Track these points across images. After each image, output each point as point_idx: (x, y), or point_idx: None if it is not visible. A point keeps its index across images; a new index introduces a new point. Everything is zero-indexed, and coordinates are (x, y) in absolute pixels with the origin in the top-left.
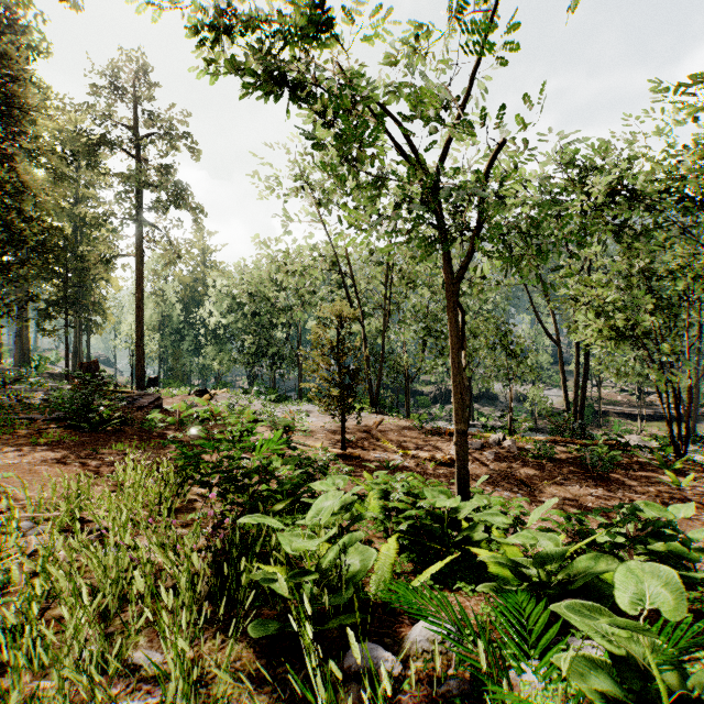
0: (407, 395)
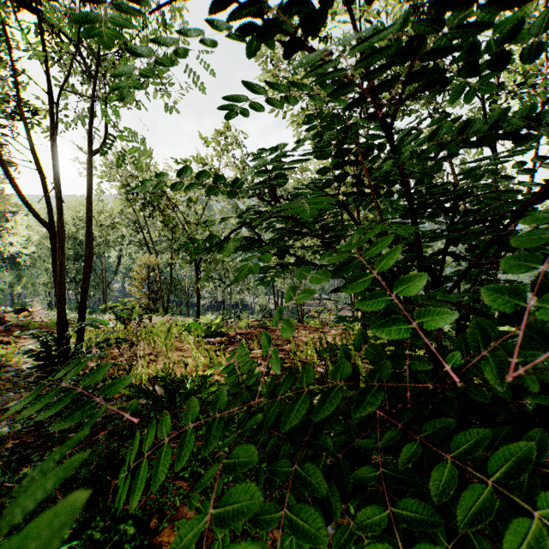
0: (187, 305)
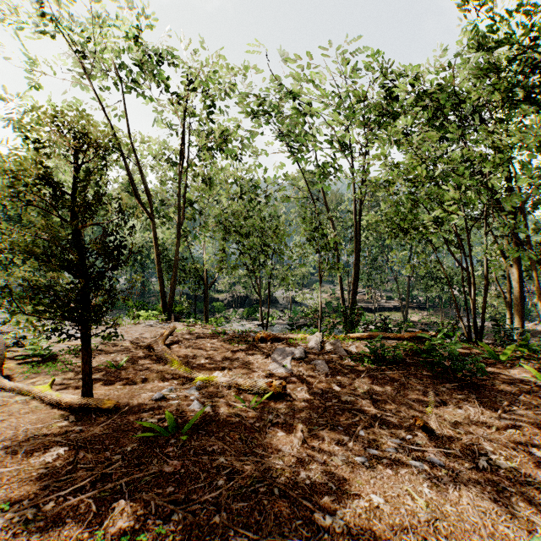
0: (205, 300)
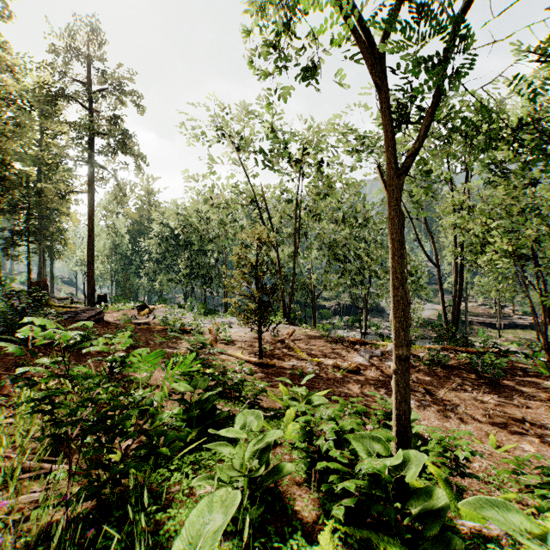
0: (313, 309)
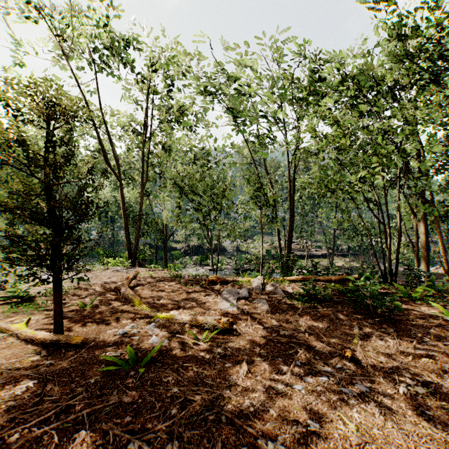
0: (165, 249)
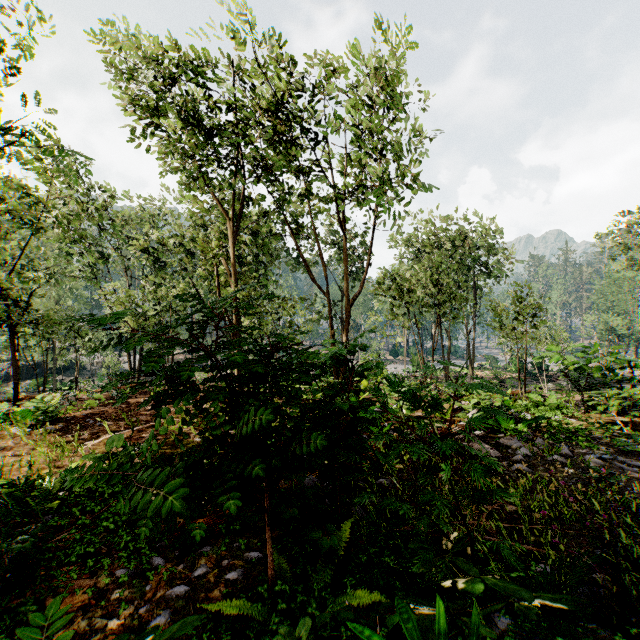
0: None
